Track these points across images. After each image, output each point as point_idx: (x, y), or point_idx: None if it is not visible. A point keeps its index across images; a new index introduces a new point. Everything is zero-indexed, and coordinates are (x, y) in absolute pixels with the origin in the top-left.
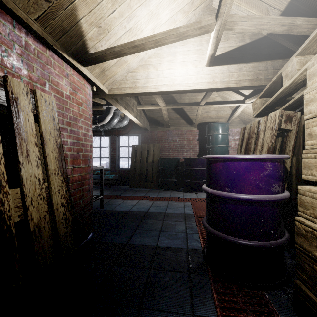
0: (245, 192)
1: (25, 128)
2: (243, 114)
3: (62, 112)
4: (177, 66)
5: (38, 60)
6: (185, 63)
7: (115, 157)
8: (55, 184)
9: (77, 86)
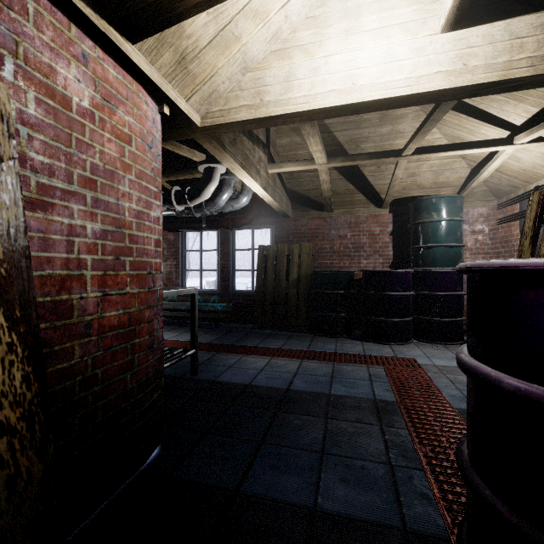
0: None
1: None
2: (500, 174)
3: (67, 150)
4: (362, 41)
5: None
6: (385, 30)
7: (227, 269)
8: None
9: (116, 94)
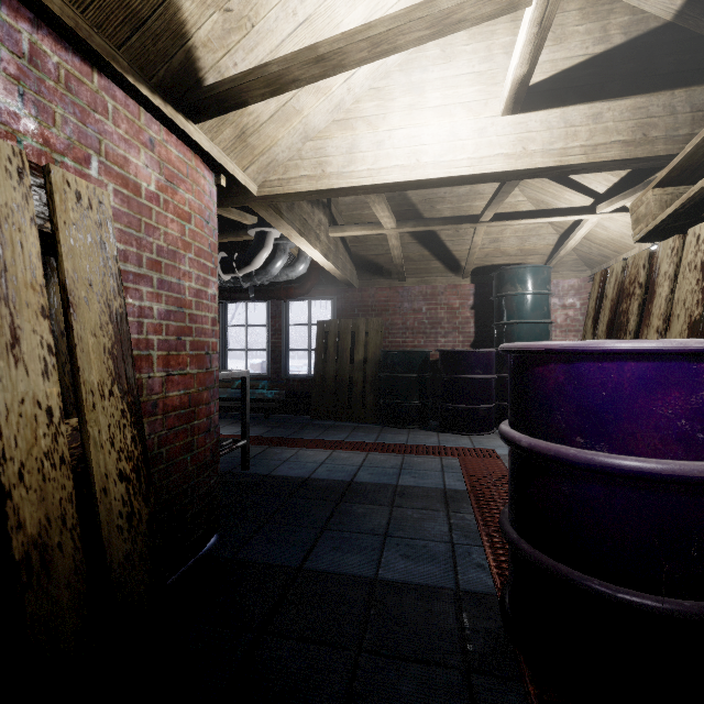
0: (641, 453)
1: (10, 266)
2: (589, 242)
3: (137, 235)
4: (426, 117)
5: (69, 96)
6: (448, 108)
7: (279, 349)
8: (100, 421)
9: (178, 173)
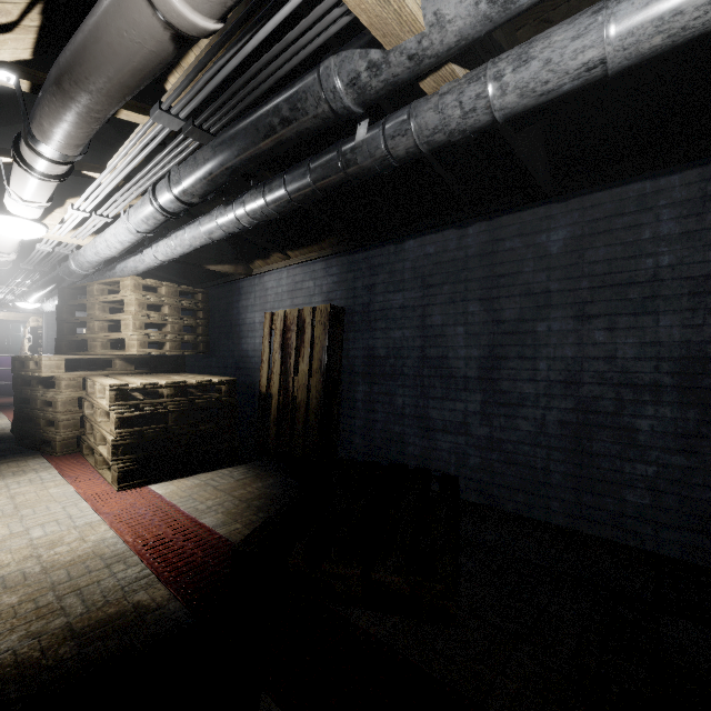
0: (5, 367)
1: None
2: None
3: None
4: None
5: None
6: None
7: None
8: None
9: None
